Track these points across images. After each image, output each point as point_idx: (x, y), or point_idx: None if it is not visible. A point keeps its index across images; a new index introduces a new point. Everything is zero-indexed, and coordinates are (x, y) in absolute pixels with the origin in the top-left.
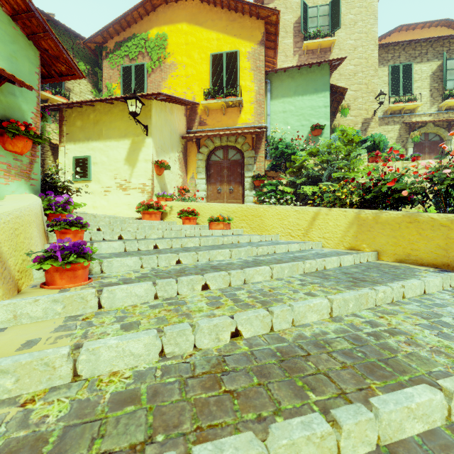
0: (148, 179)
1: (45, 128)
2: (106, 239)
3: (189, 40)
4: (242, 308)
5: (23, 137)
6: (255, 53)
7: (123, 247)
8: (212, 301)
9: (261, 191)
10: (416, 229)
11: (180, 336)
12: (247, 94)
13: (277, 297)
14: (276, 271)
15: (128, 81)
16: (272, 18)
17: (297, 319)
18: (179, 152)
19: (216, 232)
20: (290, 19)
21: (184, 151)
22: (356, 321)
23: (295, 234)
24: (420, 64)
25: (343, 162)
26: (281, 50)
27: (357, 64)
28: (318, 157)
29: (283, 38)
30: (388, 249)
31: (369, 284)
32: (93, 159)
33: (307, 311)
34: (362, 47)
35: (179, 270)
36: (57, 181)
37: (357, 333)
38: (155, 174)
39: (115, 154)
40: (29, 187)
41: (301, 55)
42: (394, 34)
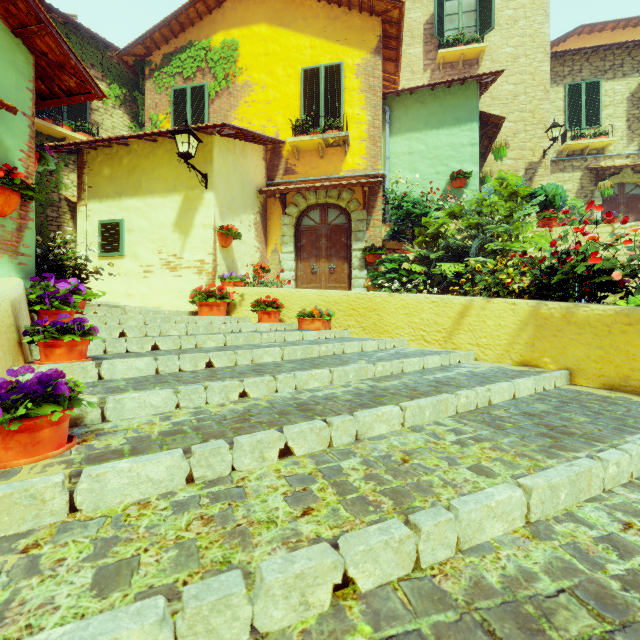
0: (208, 253)
1: (61, 180)
2: (132, 351)
3: (270, 49)
4: (354, 512)
5: (3, 189)
6: (368, 66)
7: (153, 368)
8: (296, 489)
9: (376, 271)
10: (639, 336)
11: (218, 612)
12: (356, 127)
13: (421, 479)
14: (410, 413)
15: (182, 111)
16: (393, 13)
17: (466, 537)
18: (256, 213)
19: (309, 334)
20: (418, 18)
21: (263, 212)
22: (582, 537)
23: (431, 338)
24: (612, 82)
25: (502, 227)
26: (405, 64)
27: (518, 82)
28: (464, 219)
29: (408, 46)
30: (588, 367)
31: (581, 442)
32: (128, 225)
33: (485, 517)
34: (526, 58)
35: (242, 414)
36: (64, 257)
37: (598, 576)
38: (219, 245)
39: (160, 216)
40: (16, 267)
41: (434, 71)
42: (572, 39)
